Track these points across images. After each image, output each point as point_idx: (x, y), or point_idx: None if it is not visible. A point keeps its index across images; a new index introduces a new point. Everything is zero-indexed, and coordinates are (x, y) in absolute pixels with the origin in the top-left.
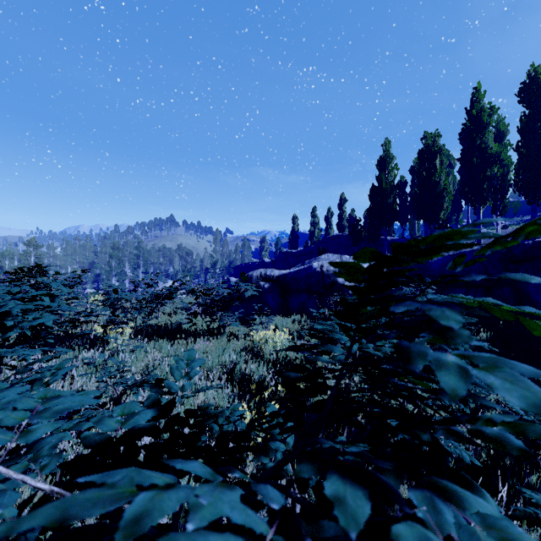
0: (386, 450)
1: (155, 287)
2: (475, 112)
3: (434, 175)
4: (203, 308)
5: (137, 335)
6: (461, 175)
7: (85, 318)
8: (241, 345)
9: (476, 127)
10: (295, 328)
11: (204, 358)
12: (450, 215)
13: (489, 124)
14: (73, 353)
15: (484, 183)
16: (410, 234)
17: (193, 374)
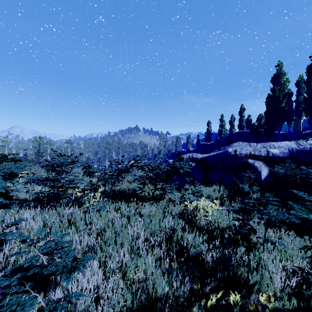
0: None
1: (122, 165)
2: None
3: None
4: (149, 180)
5: (106, 196)
6: None
7: (67, 185)
8: (177, 210)
9: None
10: (216, 196)
11: None
12: None
13: None
14: (58, 211)
15: None
16: (293, 130)
17: None
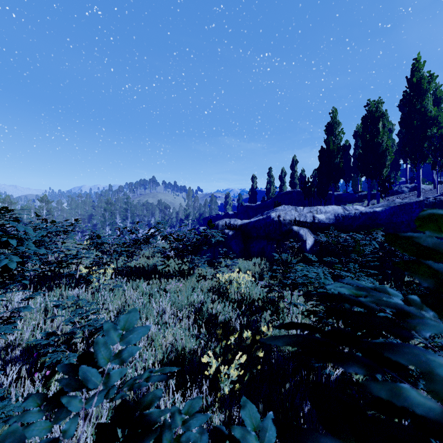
0: (367, 411)
1: (136, 234)
2: (415, 80)
3: (377, 137)
4: (175, 252)
5: (118, 275)
6: (399, 137)
7: (70, 260)
8: (208, 285)
9: (416, 93)
10: (256, 270)
11: (148, 325)
12: (389, 173)
13: (428, 90)
14: (59, 291)
15: (424, 142)
16: (353, 190)
17: (127, 354)
